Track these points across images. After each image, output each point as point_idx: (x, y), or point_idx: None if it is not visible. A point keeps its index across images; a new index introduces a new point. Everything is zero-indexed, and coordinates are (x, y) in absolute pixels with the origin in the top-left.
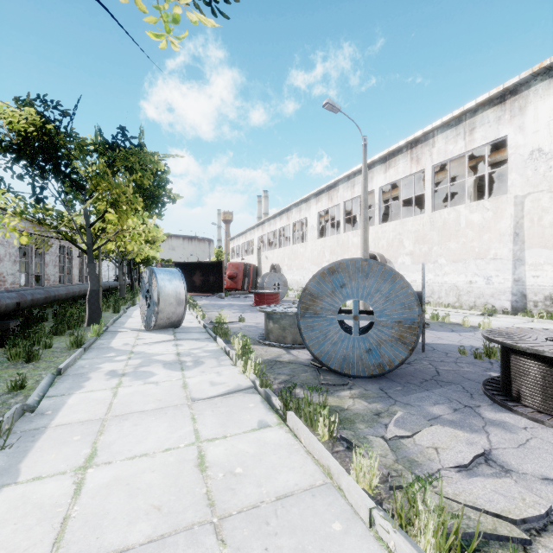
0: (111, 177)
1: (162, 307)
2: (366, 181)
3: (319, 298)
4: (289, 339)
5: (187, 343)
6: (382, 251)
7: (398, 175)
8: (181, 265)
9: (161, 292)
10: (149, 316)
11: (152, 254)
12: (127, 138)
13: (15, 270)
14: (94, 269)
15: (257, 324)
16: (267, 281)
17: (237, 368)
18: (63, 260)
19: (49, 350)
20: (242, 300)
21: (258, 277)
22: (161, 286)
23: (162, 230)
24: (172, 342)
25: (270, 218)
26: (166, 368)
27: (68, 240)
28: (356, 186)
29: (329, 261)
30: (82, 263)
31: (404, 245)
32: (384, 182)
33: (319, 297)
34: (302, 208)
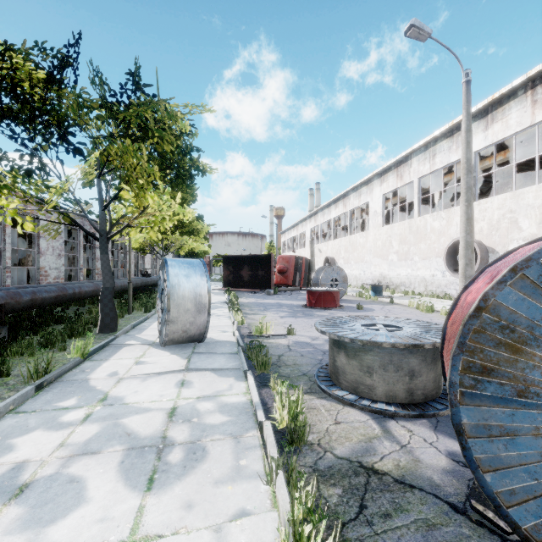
0: (117, 139)
1: (173, 315)
2: (470, 134)
3: (538, 342)
4: (379, 391)
5: (200, 379)
6: (480, 236)
7: (509, 130)
8: (229, 259)
9: (172, 293)
10: (162, 326)
11: (200, 248)
12: (139, 87)
13: (60, 264)
14: (108, 261)
15: (312, 340)
16: (322, 276)
17: (270, 516)
18: (117, 255)
19: (3, 380)
20: (293, 298)
21: (311, 272)
22: (173, 284)
23: (190, 211)
24: (179, 375)
25: (323, 207)
26: (121, 470)
27: (78, 226)
28: (437, 155)
29: (398, 252)
30: (138, 257)
31: (520, 227)
32: (483, 144)
33: (538, 339)
34: (362, 192)
